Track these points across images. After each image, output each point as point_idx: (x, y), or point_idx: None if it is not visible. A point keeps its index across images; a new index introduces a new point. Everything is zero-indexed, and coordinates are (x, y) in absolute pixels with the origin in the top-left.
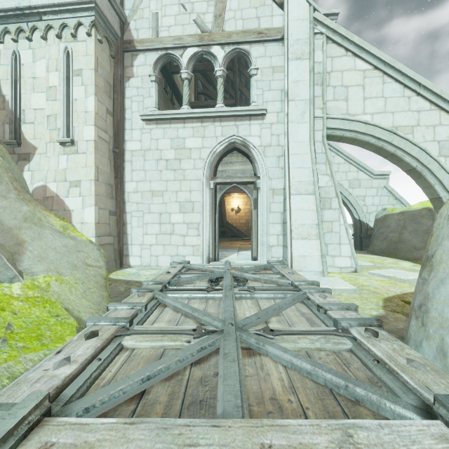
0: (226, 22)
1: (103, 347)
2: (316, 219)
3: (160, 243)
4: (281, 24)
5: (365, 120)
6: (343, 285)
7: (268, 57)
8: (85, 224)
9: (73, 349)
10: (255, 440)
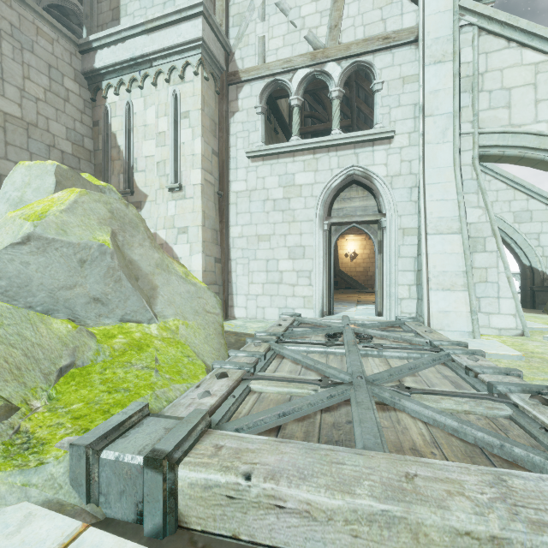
0: (344, 32)
1: (234, 387)
2: (463, 265)
3: (267, 294)
4: (414, 22)
5: (537, 130)
6: (502, 349)
7: (396, 66)
8: (193, 271)
9: (209, 385)
10: (399, 468)
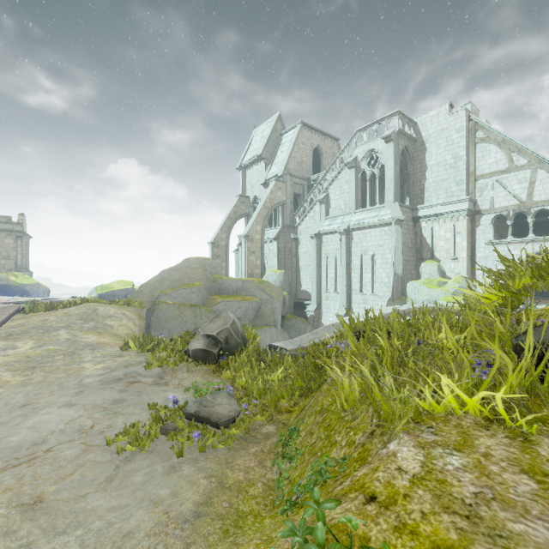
0: (534, 196)
1: None
2: None
3: None
4: None
5: None
6: None
7: None
8: None
9: None
10: None
